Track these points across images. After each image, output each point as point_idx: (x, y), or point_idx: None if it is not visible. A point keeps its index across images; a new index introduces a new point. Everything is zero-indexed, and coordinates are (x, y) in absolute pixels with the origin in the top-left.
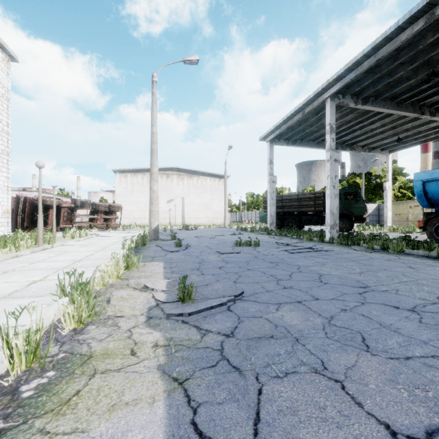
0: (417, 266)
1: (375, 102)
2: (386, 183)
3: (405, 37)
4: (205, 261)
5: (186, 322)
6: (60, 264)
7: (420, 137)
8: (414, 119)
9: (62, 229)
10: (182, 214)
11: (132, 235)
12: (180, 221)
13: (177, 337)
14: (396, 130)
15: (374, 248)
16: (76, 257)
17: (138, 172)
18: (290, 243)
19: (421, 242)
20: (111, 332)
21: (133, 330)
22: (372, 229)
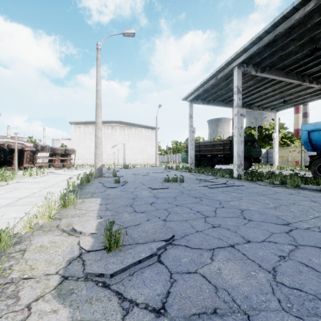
0: (318, 200)
1: (270, 71)
2: (274, 134)
3: (298, 16)
4: (138, 197)
5: (108, 285)
6: (3, 202)
7: (299, 100)
8: (297, 85)
9: (26, 168)
10: (124, 156)
11: (82, 173)
12: (121, 162)
13: (89, 319)
14: (282, 94)
15: (274, 183)
16: (23, 194)
17: (89, 124)
18: (207, 179)
19: (309, 178)
20: (1, 311)
21: (33, 307)
22: (265, 167)
